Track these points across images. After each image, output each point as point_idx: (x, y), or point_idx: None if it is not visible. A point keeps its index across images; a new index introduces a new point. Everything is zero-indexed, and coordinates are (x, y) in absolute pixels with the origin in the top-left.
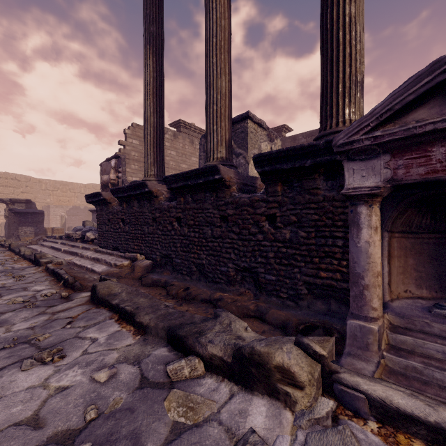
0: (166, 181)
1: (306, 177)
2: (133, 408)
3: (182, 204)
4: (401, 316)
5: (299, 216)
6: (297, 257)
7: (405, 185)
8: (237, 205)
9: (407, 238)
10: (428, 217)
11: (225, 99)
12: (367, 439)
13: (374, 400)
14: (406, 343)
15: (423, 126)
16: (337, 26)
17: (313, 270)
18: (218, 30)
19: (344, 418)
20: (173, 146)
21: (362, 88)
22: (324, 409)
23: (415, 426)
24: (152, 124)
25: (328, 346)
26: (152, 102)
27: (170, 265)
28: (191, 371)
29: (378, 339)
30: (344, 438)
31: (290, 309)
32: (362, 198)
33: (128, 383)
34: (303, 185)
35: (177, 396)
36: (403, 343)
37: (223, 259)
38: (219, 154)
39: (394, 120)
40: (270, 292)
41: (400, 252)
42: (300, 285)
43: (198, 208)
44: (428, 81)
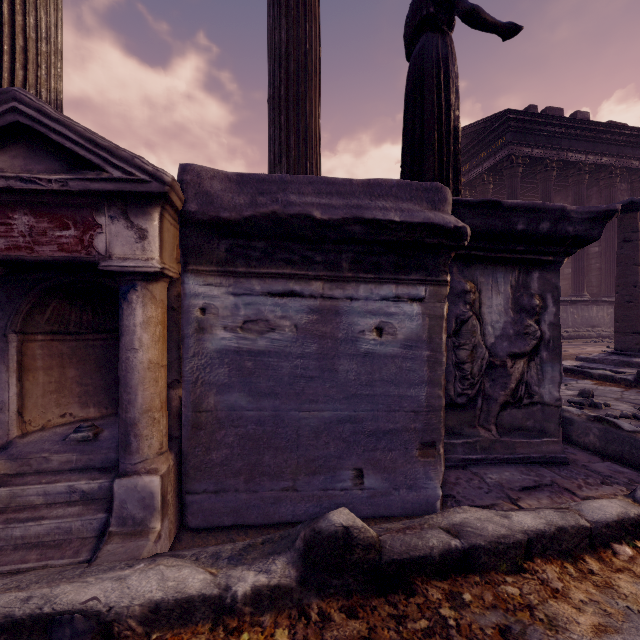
0: None
1: None
2: None
3: None
4: (14, 458)
5: None
6: None
7: None
8: None
9: (64, 341)
10: (90, 312)
11: None
12: None
13: None
14: (1, 499)
15: None
16: None
17: None
18: None
19: None
20: None
21: None
22: None
23: None
24: None
25: None
26: None
27: None
28: None
29: None
30: None
31: None
32: None
33: None
34: None
35: None
36: None
37: None
38: None
39: None
40: None
41: (51, 362)
42: None
43: None
44: None
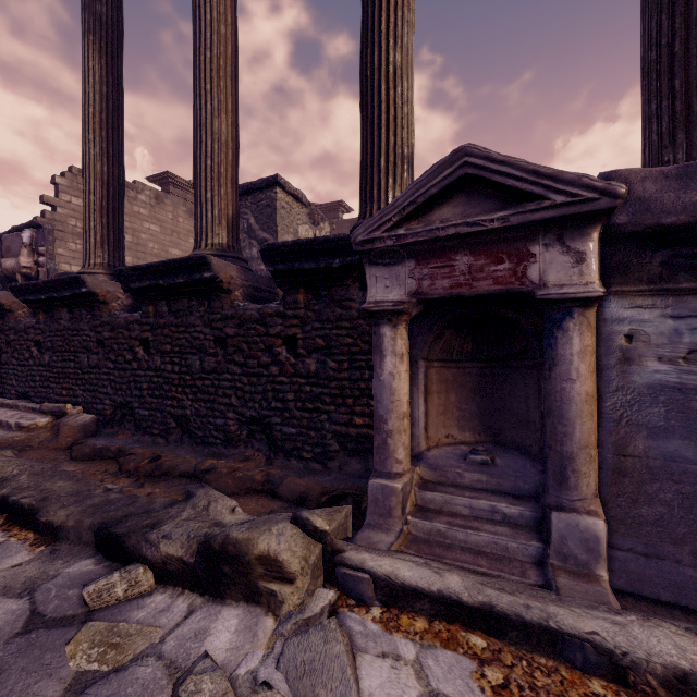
0: (120, 277)
1: (337, 283)
2: (1, 668)
3: (152, 317)
4: (433, 468)
5: (328, 339)
6: (325, 398)
7: (431, 300)
8: (242, 320)
9: (448, 368)
10: (470, 341)
11: (227, 151)
12: (366, 630)
13: (380, 579)
14: (435, 502)
15: (446, 228)
16: (379, 75)
17: (347, 416)
18: (215, 39)
19: (345, 610)
20: (154, 216)
21: (410, 167)
22: (320, 604)
23: (420, 600)
24: (98, 175)
25: (339, 518)
26: (98, 137)
27: (131, 420)
28: (130, 587)
29: (401, 501)
30: (328, 635)
31: (315, 475)
32: (385, 316)
33: (0, 629)
34: (333, 294)
35: (93, 633)
36: (431, 502)
37: (219, 406)
38: (217, 238)
39: (418, 216)
40: (289, 452)
41: (440, 386)
42: (330, 438)
43: (179, 325)
44: (450, 173)
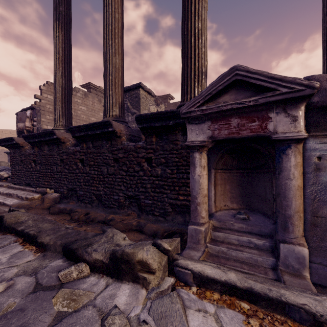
0: (71, 131)
1: (171, 132)
2: (24, 308)
3: (85, 149)
4: (219, 221)
5: (166, 159)
6: (165, 187)
7: (219, 140)
8: (126, 150)
9: (225, 173)
10: (236, 160)
11: (118, 72)
12: (189, 298)
13: (195, 273)
14: (220, 237)
15: (226, 105)
16: (191, 34)
17: (175, 195)
18: (113, 20)
19: (179, 288)
20: (84, 103)
21: (205, 77)
22: (167, 284)
23: (215, 284)
24: (61, 84)
25: (174, 244)
26: (61, 67)
27: (75, 196)
28: (79, 273)
29: (204, 236)
30: (172, 299)
31: (160, 223)
32: (196, 148)
33: (23, 290)
34: (169, 138)
35: (64, 293)
36: (218, 237)
37: (115, 190)
38: (114, 112)
39: (212, 100)
40: (148, 212)
41: (221, 181)
42: (167, 206)
43: (97, 152)
44: (228, 79)
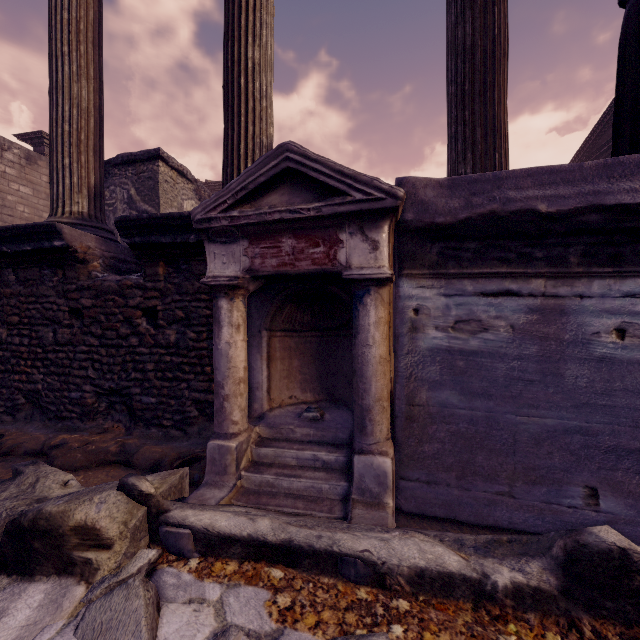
0: None
1: (196, 257)
2: None
3: None
4: (271, 427)
5: (188, 310)
6: (185, 367)
7: (263, 276)
8: (99, 291)
9: (291, 337)
10: (309, 313)
11: (88, 118)
12: (180, 582)
13: (199, 532)
14: (269, 456)
15: (272, 213)
16: (239, 68)
17: (206, 383)
18: (73, 1)
19: (164, 566)
20: (25, 178)
21: None
22: (138, 564)
23: (233, 546)
24: None
25: (171, 481)
26: None
27: None
28: None
29: (236, 458)
30: (130, 592)
31: (174, 441)
32: (222, 290)
33: None
34: (193, 268)
35: None
36: (266, 457)
37: (75, 379)
38: (76, 206)
39: (250, 201)
40: (149, 421)
41: (284, 353)
42: (189, 405)
43: (29, 295)
44: (275, 165)
